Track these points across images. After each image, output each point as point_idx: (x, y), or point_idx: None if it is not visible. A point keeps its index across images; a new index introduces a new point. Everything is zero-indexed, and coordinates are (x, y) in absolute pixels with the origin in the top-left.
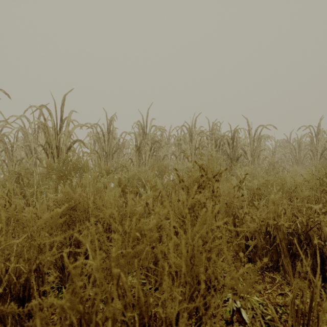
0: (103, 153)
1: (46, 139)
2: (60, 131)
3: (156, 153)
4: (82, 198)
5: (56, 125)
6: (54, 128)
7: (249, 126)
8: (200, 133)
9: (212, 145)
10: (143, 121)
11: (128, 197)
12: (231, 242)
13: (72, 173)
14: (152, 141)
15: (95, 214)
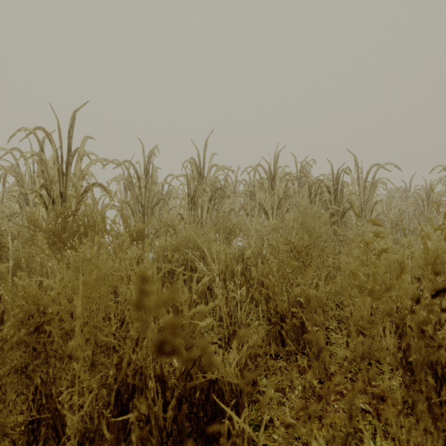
0: (138, 205)
1: (45, 182)
2: (66, 169)
3: (217, 206)
4: (74, 294)
5: (61, 160)
6: (57, 164)
7: (357, 167)
8: (285, 176)
9: (305, 193)
10: (198, 157)
11: (179, 293)
12: (381, 373)
13: (40, 238)
14: (211, 189)
15: (105, 331)
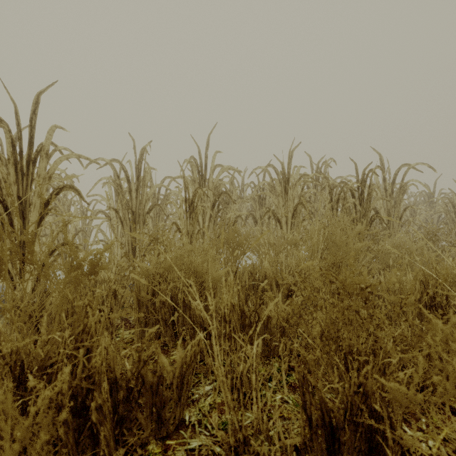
0: (127, 212)
1: None
2: (27, 167)
3: (222, 213)
4: None
5: (21, 156)
6: (13, 160)
7: (383, 167)
8: (301, 177)
9: (326, 198)
10: (199, 156)
11: None
12: None
13: None
14: (215, 193)
15: None
